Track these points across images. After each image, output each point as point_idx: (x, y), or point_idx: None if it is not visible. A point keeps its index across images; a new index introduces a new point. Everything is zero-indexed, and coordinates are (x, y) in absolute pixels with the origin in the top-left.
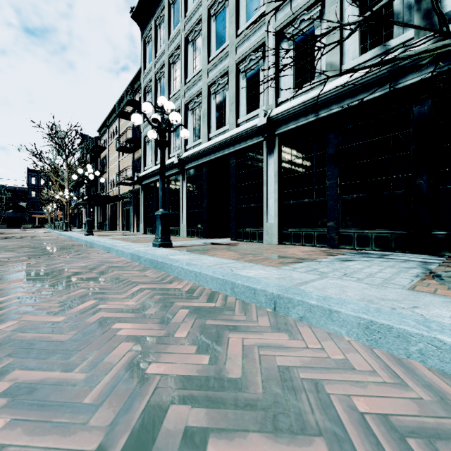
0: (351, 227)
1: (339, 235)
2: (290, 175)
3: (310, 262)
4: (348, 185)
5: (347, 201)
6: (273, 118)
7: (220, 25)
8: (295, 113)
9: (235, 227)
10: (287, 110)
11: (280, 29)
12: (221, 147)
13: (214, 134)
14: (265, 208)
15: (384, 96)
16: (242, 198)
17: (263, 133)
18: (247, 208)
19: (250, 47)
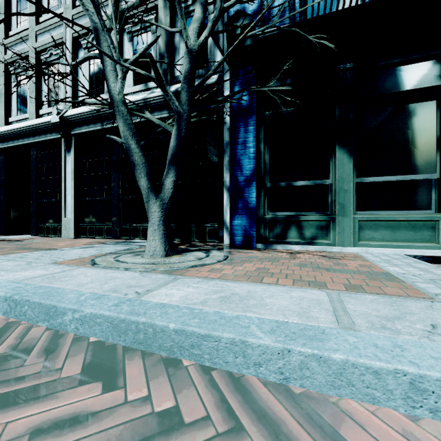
0: (128, 221)
1: (121, 228)
2: (87, 174)
3: (42, 251)
4: (126, 188)
5: (126, 200)
6: (67, 118)
7: (22, 2)
8: (86, 119)
9: (36, 222)
10: (78, 114)
11: (77, 36)
12: (20, 135)
13: (14, 120)
14: (63, 203)
15: (144, 123)
16: (44, 192)
17: (59, 131)
18: (49, 202)
19: (50, 41)
